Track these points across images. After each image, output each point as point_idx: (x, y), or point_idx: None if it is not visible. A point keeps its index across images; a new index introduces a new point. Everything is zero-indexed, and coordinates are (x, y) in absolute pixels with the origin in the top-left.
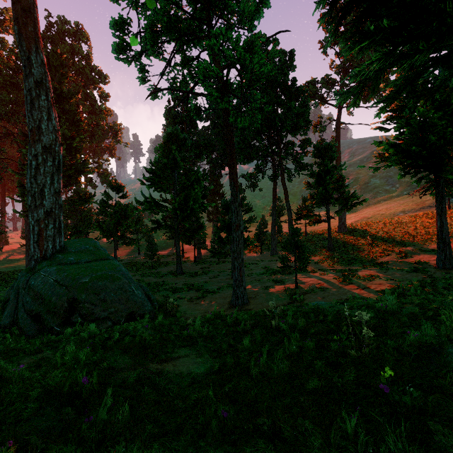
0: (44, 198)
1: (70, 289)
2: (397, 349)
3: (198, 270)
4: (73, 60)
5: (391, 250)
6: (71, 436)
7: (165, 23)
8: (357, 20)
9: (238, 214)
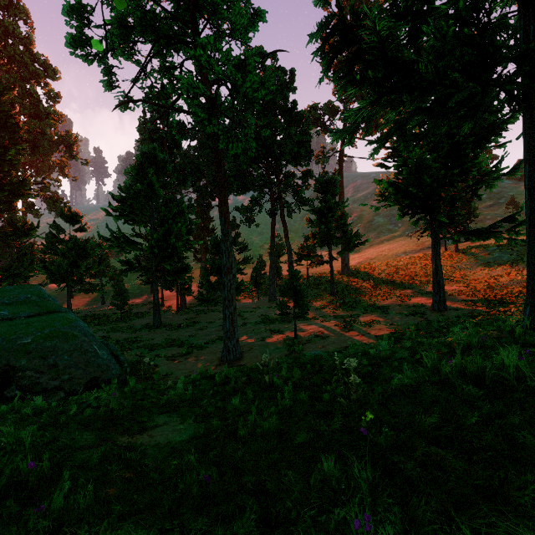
0: None
1: (3, 353)
2: (383, 393)
3: (182, 321)
4: (5, 42)
5: (392, 293)
6: (15, 531)
7: (139, 18)
8: (348, 61)
9: (230, 255)
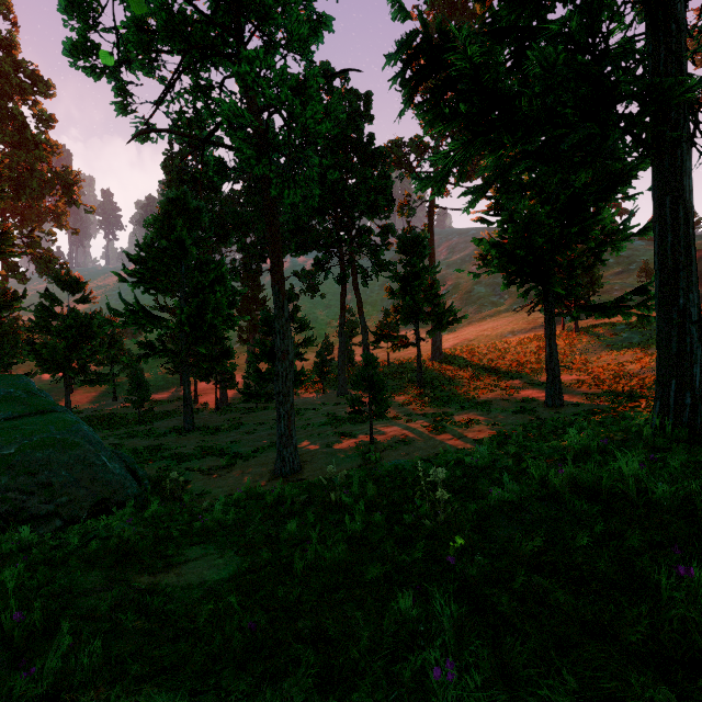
0: None
1: None
2: (478, 512)
3: (222, 422)
4: None
5: (496, 384)
6: None
7: (164, 21)
8: (436, 90)
9: (286, 336)
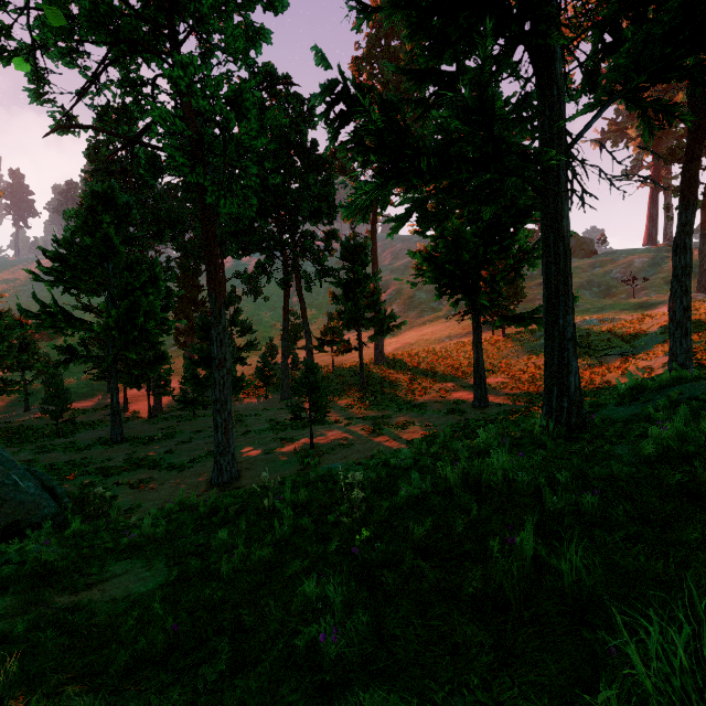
0: None
1: None
2: (391, 509)
3: (156, 432)
4: None
5: (432, 387)
6: None
7: (88, 10)
8: (357, 131)
9: (223, 344)
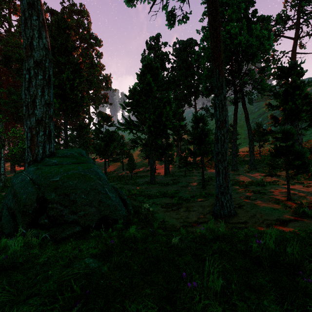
0: (35, 108)
1: (40, 187)
2: None
3: (168, 181)
4: (78, 30)
5: None
6: None
7: None
8: None
9: (224, 109)
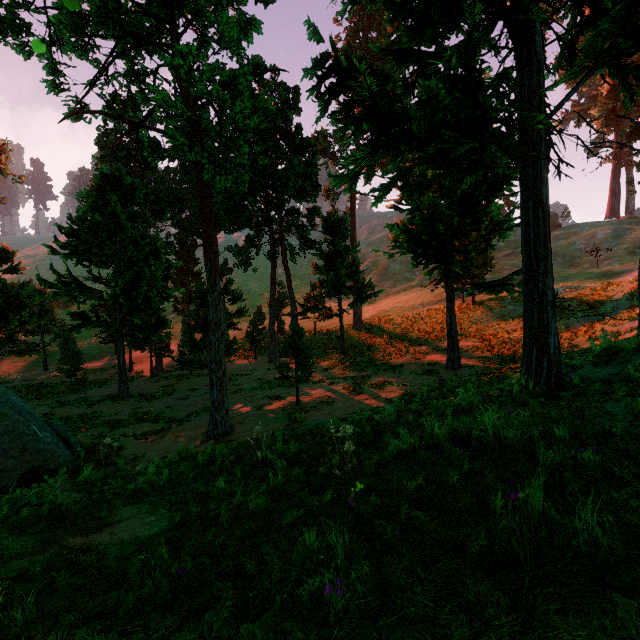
0: None
1: None
2: (380, 462)
3: (157, 389)
4: None
5: (407, 350)
6: None
7: (98, 7)
8: (346, 103)
9: (218, 309)
